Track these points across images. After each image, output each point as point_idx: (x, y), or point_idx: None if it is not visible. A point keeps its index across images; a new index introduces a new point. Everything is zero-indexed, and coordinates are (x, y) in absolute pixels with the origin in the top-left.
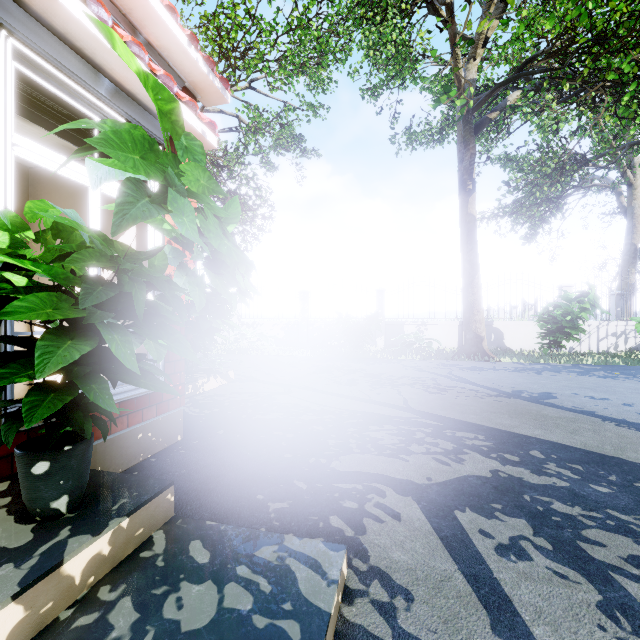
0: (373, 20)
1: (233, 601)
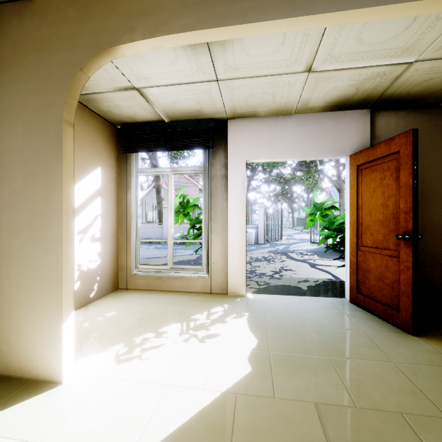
0: None
1: None
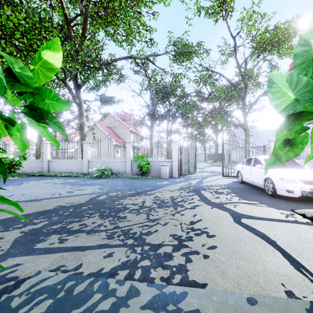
0: None
1: (44, 308)
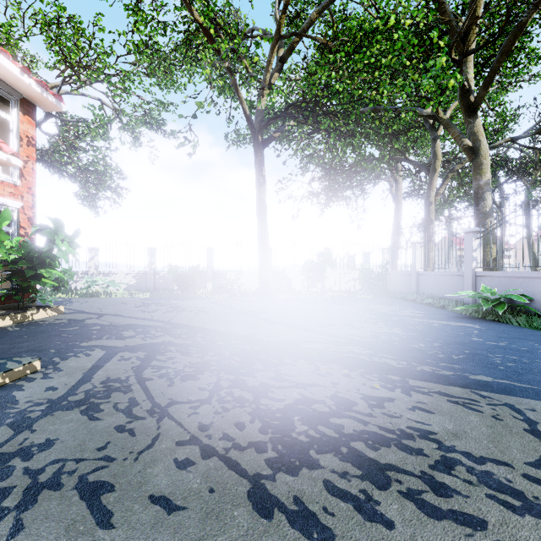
0: (195, 56)
1: None
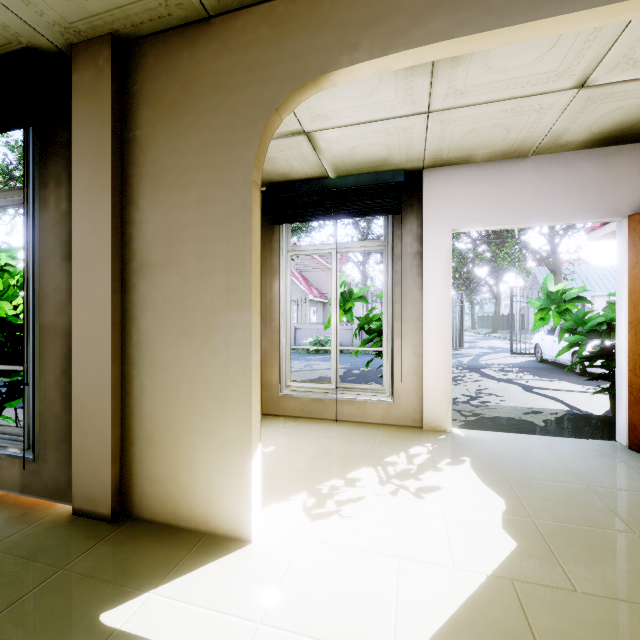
0: None
1: None
